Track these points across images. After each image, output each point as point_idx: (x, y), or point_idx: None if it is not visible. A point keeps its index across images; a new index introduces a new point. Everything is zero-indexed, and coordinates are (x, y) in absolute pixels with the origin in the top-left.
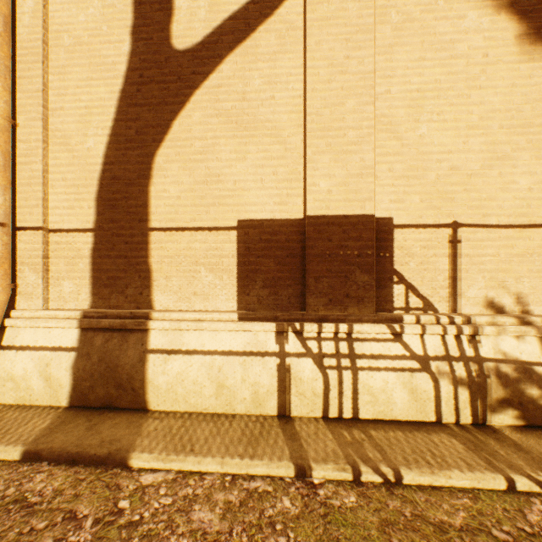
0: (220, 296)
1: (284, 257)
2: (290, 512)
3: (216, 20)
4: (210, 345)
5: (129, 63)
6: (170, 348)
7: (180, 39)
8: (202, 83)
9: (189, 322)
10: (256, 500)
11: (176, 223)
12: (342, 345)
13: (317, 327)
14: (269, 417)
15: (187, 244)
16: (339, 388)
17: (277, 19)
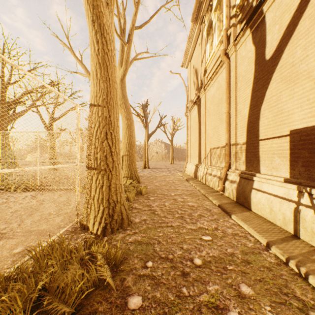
0: (282, 170)
1: (312, 149)
2: (247, 245)
3: (280, 35)
4: (270, 191)
5: (254, 76)
6: (258, 188)
7: (268, 54)
8: (275, 69)
9: (264, 179)
10: (244, 238)
11: (266, 136)
12: None
13: None
14: (288, 232)
15: (270, 145)
16: None
17: (309, 8)
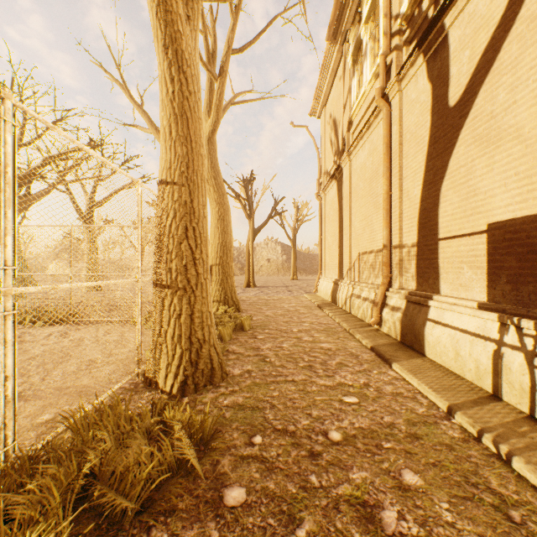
0: (475, 289)
1: (523, 254)
2: (416, 410)
3: (472, 66)
4: (455, 323)
5: (429, 133)
6: (436, 320)
7: (452, 98)
8: (464, 122)
9: (446, 304)
10: (411, 400)
11: (450, 234)
12: None
13: (532, 325)
14: (484, 391)
15: (456, 248)
16: None
17: (517, 24)
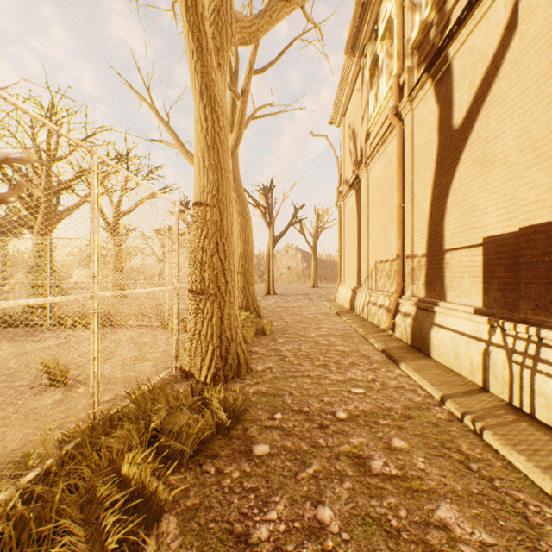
0: (473, 296)
1: (510, 266)
2: (413, 399)
3: (471, 96)
4: (455, 327)
5: (437, 152)
6: (440, 324)
7: (455, 122)
8: (465, 145)
9: (448, 309)
10: (411, 392)
11: (454, 246)
12: (530, 347)
13: (512, 326)
14: (476, 385)
15: (458, 259)
16: (519, 382)
17: (505, 64)
